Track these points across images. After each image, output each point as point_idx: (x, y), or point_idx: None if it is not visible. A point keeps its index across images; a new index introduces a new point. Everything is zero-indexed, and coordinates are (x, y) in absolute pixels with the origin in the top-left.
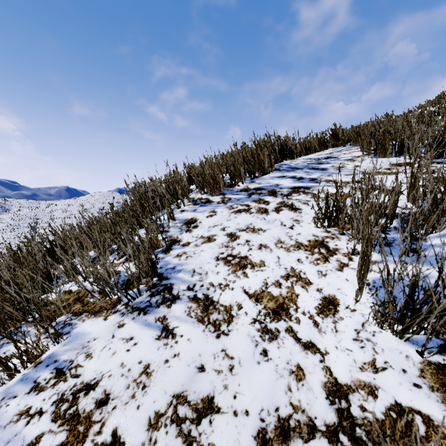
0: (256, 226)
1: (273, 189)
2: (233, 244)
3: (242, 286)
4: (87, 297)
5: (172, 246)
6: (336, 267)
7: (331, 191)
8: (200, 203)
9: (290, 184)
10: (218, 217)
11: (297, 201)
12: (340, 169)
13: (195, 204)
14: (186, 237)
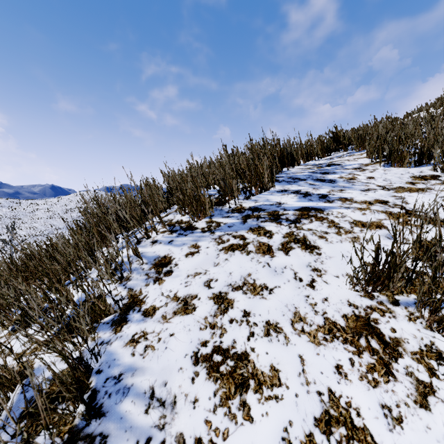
0: (258, 280)
1: (275, 211)
2: (223, 320)
3: None
4: None
5: (129, 312)
6: (413, 396)
7: (353, 216)
8: (179, 229)
9: (296, 203)
10: (201, 256)
11: (310, 232)
12: (352, 182)
13: (172, 231)
14: (152, 295)
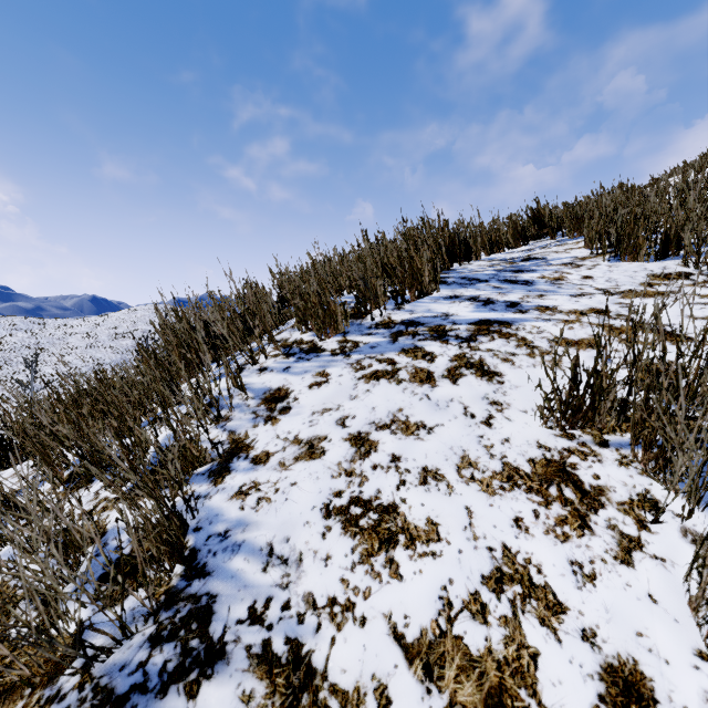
0: (412, 417)
1: (439, 325)
2: (364, 466)
3: (388, 613)
4: (8, 619)
5: (232, 460)
6: (613, 551)
7: (554, 332)
8: (298, 352)
9: (471, 314)
10: (332, 387)
11: (490, 353)
12: (558, 283)
13: (288, 354)
14: (263, 438)
